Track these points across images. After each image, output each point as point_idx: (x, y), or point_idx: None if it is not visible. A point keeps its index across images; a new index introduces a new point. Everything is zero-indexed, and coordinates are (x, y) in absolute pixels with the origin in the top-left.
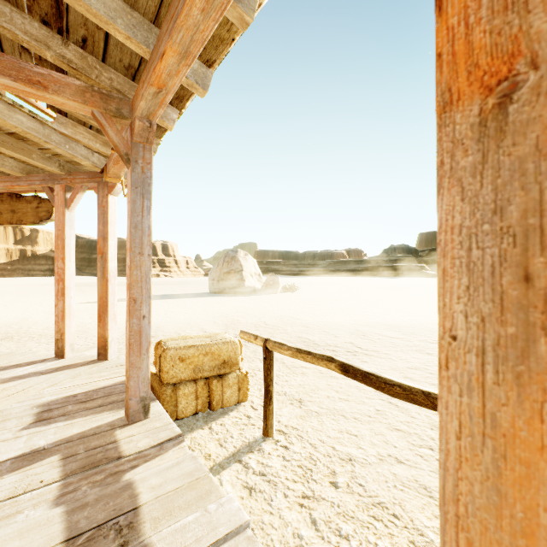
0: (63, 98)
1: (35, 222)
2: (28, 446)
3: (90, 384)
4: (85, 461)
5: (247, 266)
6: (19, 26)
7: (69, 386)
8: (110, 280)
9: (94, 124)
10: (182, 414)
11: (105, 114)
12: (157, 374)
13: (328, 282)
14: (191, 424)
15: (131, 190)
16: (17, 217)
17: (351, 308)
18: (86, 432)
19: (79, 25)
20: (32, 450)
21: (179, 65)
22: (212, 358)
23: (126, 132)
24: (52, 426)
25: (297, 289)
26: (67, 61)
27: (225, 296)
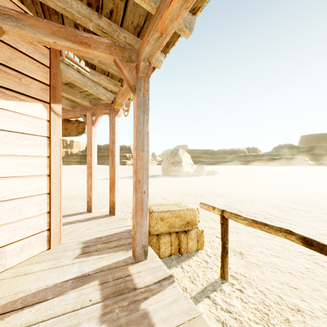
0: (99, 52)
1: (76, 135)
2: (80, 271)
3: (107, 230)
4: (114, 288)
5: (184, 159)
6: (75, 9)
7: (97, 231)
8: (116, 167)
9: (111, 71)
10: (162, 255)
11: (122, 60)
12: None
13: (235, 169)
14: (169, 262)
15: (136, 108)
16: (68, 132)
17: (257, 186)
18: (111, 265)
19: (109, 1)
20: (82, 275)
21: (181, 9)
22: (180, 219)
23: (131, 73)
24: (91, 258)
25: (216, 173)
26: (101, 28)
27: (171, 177)
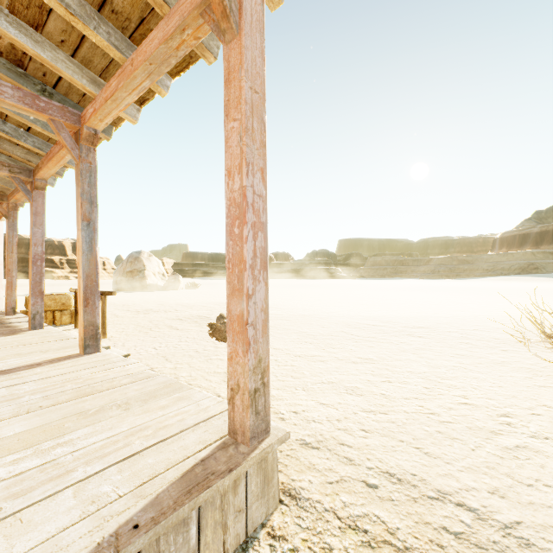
0: None
1: None
2: None
3: None
4: None
5: (150, 266)
6: None
7: None
8: None
9: None
10: None
11: None
12: (26, 310)
13: None
14: None
15: (8, 228)
16: None
17: (218, 296)
18: None
19: None
20: None
21: (23, 197)
22: (56, 302)
23: (6, 204)
24: None
25: (197, 286)
26: None
27: (125, 292)
